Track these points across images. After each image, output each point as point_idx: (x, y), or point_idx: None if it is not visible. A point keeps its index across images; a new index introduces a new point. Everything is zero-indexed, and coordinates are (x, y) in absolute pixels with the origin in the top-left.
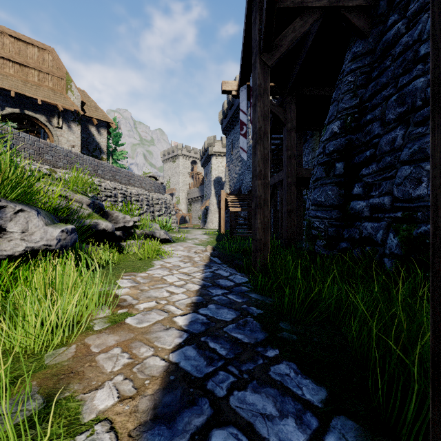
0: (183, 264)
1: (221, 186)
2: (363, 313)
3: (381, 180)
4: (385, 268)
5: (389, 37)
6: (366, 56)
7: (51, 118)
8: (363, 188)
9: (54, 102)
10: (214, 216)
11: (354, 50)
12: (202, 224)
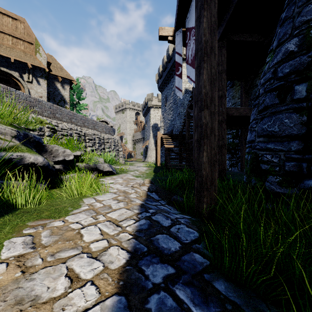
0: (115, 203)
1: (157, 130)
2: None
3: None
4: None
5: None
6: None
7: (22, 74)
8: None
9: (25, 61)
10: (152, 152)
11: None
12: (143, 158)
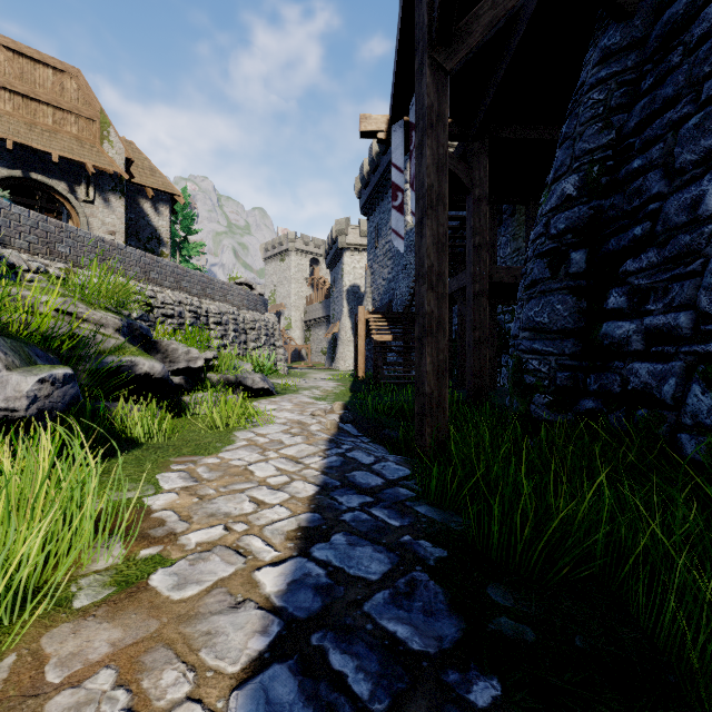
0: (289, 438)
1: (359, 300)
2: (705, 589)
3: (668, 280)
4: (683, 453)
5: (678, 11)
6: (628, 53)
7: (75, 185)
8: (628, 297)
9: (80, 159)
10: (348, 348)
11: (604, 43)
12: (327, 362)
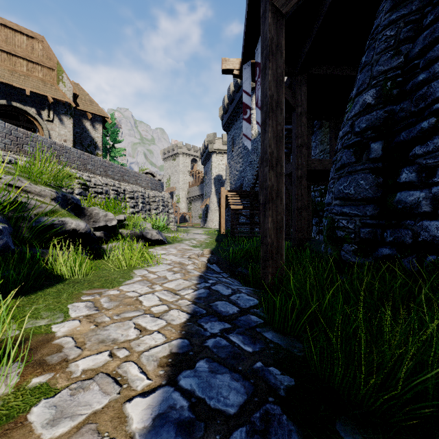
0: (171, 274)
1: (221, 184)
2: None
3: None
4: None
5: None
6: (412, 0)
7: (41, 110)
8: (417, 173)
9: (44, 93)
10: (214, 214)
11: None
12: (202, 223)
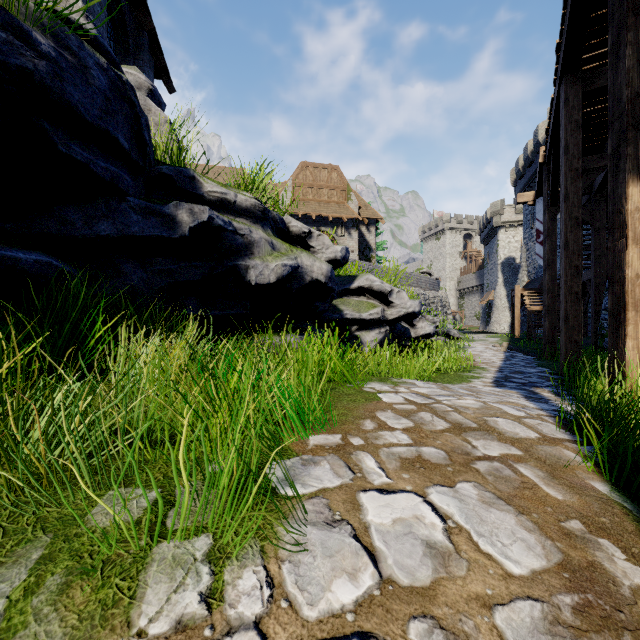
0: (487, 350)
1: (514, 270)
2: None
3: None
4: None
5: None
6: None
7: (336, 229)
8: None
9: (340, 215)
10: (502, 314)
11: None
12: (481, 325)
